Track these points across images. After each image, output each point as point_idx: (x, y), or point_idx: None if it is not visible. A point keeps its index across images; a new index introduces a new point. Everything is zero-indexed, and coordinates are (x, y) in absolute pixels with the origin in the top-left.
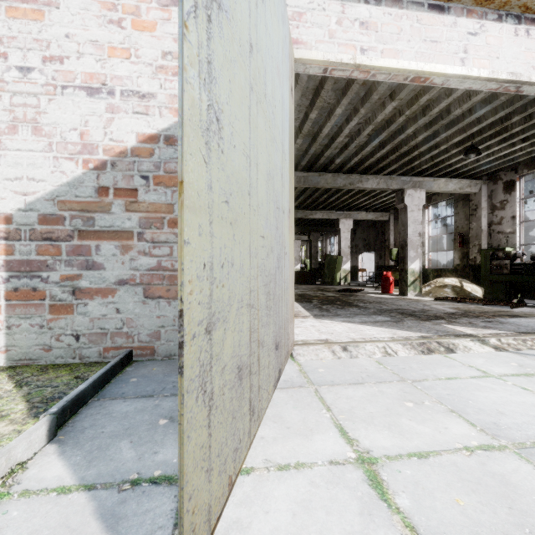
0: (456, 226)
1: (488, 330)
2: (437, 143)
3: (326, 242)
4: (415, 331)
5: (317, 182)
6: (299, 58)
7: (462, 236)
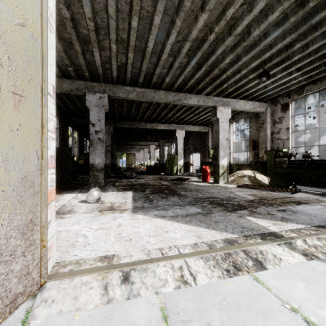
0: (250, 135)
1: (288, 224)
2: (239, 68)
3: (171, 146)
4: (221, 230)
5: (153, 97)
6: None
7: (254, 142)
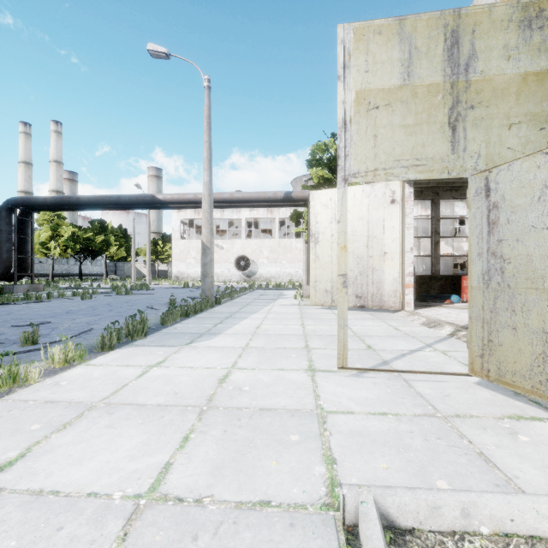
0: None
1: None
2: None
3: None
4: None
5: None
6: None
7: None
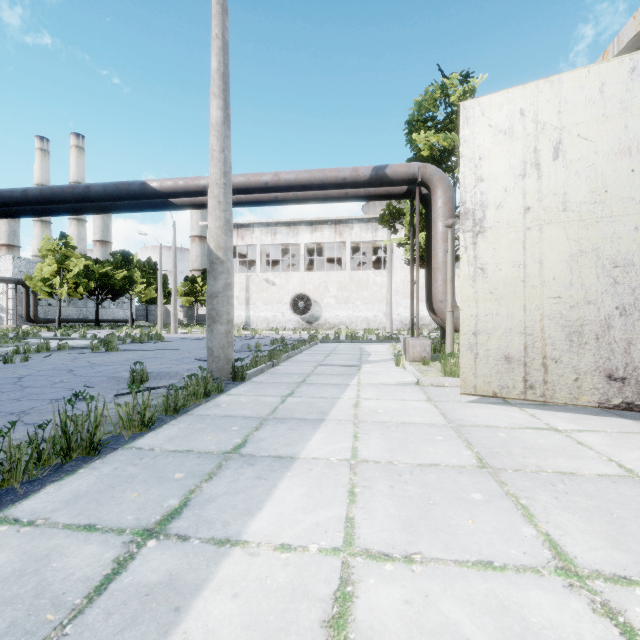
0: None
1: None
2: None
3: None
4: None
5: None
6: None
7: None
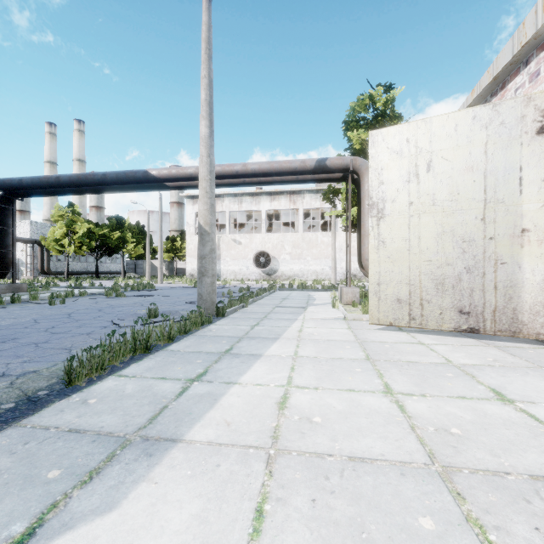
0: None
1: None
2: None
3: None
4: None
5: None
6: None
7: None
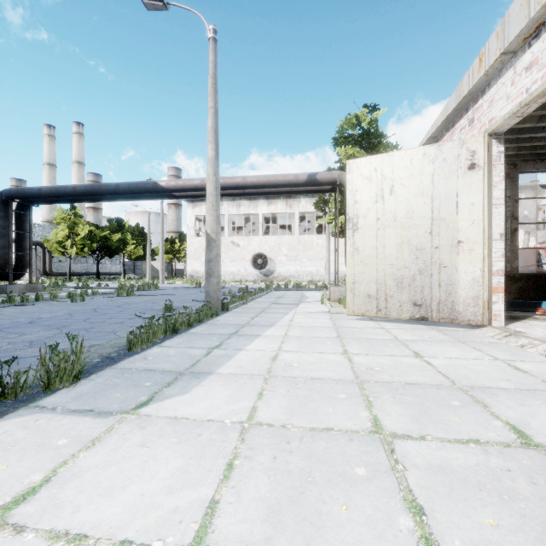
0: None
1: None
2: None
3: None
4: None
5: None
6: (491, 131)
7: None
